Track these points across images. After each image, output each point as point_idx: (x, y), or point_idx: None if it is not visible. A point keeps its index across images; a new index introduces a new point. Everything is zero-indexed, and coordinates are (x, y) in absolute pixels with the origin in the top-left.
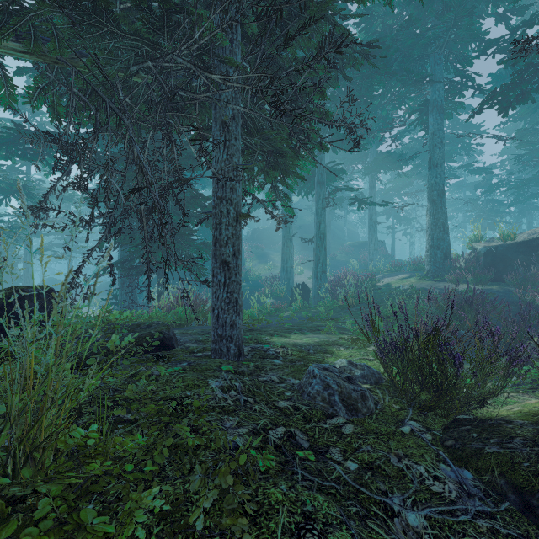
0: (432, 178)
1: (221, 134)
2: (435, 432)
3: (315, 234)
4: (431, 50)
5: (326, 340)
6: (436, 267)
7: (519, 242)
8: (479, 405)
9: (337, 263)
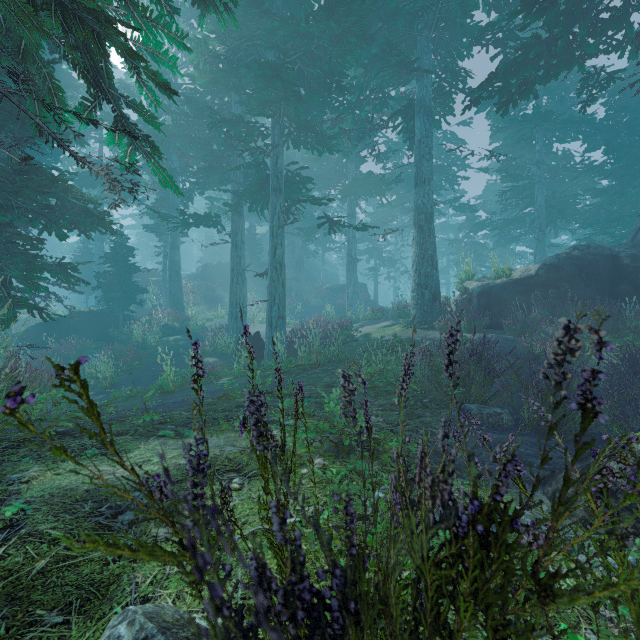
0: (419, 197)
1: None
2: None
3: (269, 263)
4: (418, 30)
5: (212, 457)
6: (424, 311)
7: (515, 279)
8: None
9: (311, 309)
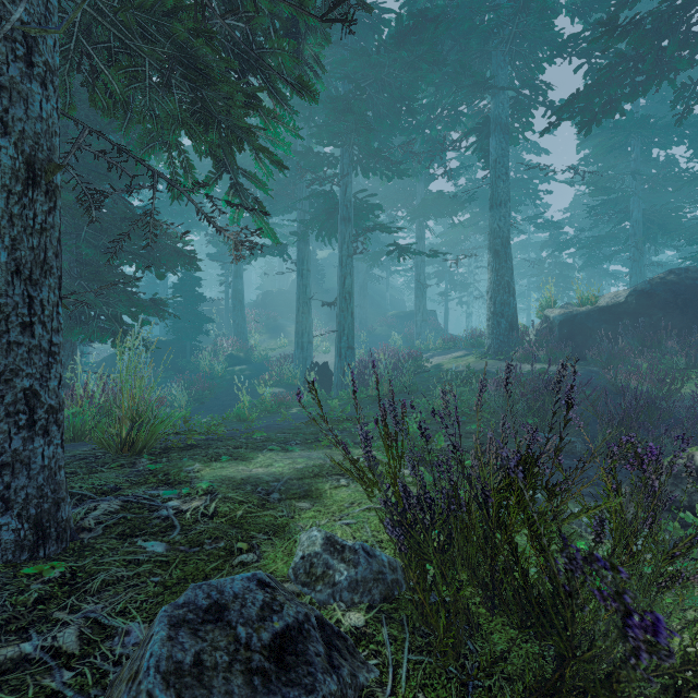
0: (495, 220)
1: None
2: None
3: (338, 293)
4: (494, 46)
5: (319, 465)
6: (500, 341)
7: (601, 307)
8: None
9: (376, 338)
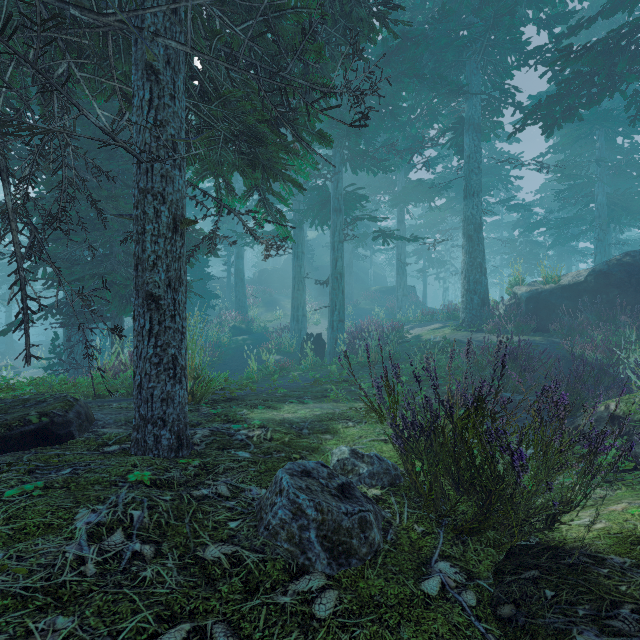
0: (468, 209)
1: (145, 84)
2: (481, 583)
3: (331, 274)
4: (467, 56)
5: (331, 412)
6: (473, 315)
7: (563, 285)
8: (547, 525)
9: (360, 311)
